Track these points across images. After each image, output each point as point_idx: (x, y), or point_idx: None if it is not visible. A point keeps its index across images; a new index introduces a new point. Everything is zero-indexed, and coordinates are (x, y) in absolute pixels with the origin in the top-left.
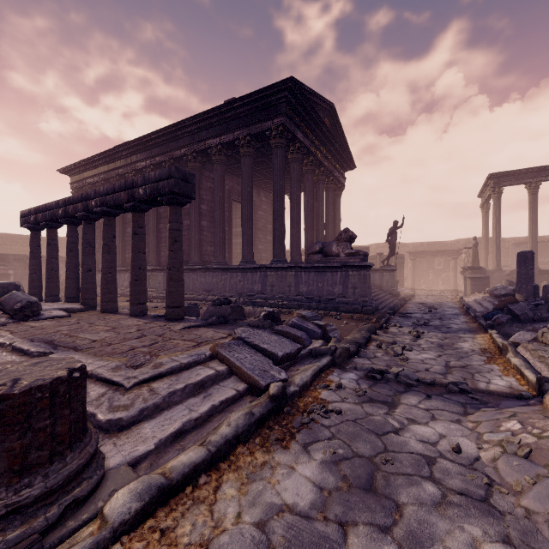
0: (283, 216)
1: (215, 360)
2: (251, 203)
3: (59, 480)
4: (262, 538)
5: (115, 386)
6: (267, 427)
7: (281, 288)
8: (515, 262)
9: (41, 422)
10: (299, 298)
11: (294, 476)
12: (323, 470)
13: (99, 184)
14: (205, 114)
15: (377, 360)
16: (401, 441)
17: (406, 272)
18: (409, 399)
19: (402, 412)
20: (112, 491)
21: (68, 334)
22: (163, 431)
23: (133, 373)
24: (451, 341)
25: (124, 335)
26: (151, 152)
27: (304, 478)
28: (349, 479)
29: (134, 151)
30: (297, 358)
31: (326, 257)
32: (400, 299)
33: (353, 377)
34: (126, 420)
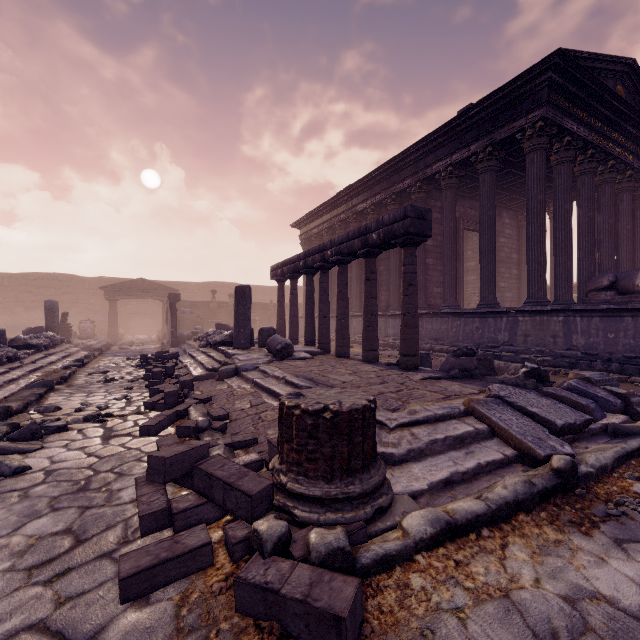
0: (543, 242)
1: (471, 417)
2: (493, 230)
3: (370, 487)
4: (574, 613)
5: (378, 424)
6: (553, 504)
7: (540, 339)
8: None
9: (357, 437)
10: (571, 353)
11: (607, 569)
12: None
13: (322, 233)
14: (432, 135)
15: None
16: None
17: None
18: None
19: None
20: (403, 511)
21: (320, 373)
22: (432, 476)
23: (392, 415)
24: None
25: (367, 380)
26: (371, 191)
27: (624, 576)
28: None
29: (354, 194)
30: (583, 432)
31: (622, 295)
32: None
33: None
34: (397, 456)
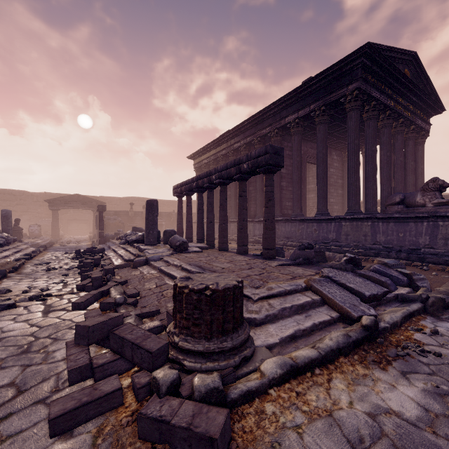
0: (358, 172)
1: (309, 291)
2: (326, 163)
3: (238, 343)
4: (374, 424)
5: (246, 298)
6: (362, 349)
7: (356, 237)
8: None
9: (229, 308)
10: (376, 246)
11: (396, 392)
12: (426, 396)
13: (210, 163)
14: (285, 97)
15: None
16: None
17: None
18: None
19: None
20: (261, 359)
21: (206, 262)
22: (282, 333)
23: (256, 291)
24: None
25: (240, 266)
26: (244, 135)
27: (407, 396)
28: None
29: (232, 136)
30: (382, 300)
31: (408, 208)
32: None
33: None
34: (258, 320)
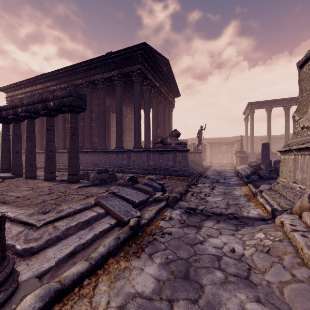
0: (140, 121)
1: (97, 206)
2: (121, 113)
3: None
4: None
5: (30, 226)
6: (128, 245)
7: (139, 163)
8: (261, 148)
9: None
10: (149, 168)
11: (143, 274)
12: (160, 269)
13: (25, 99)
14: (93, 60)
15: (191, 202)
16: (203, 248)
17: (207, 153)
18: (208, 223)
19: (204, 231)
20: (23, 296)
21: (0, 193)
22: (61, 253)
23: (42, 217)
24: (230, 191)
25: (39, 193)
26: (60, 80)
27: (149, 275)
28: (175, 273)
29: (48, 79)
30: (147, 203)
31: (164, 145)
32: (204, 168)
33: (178, 213)
34: (36, 248)
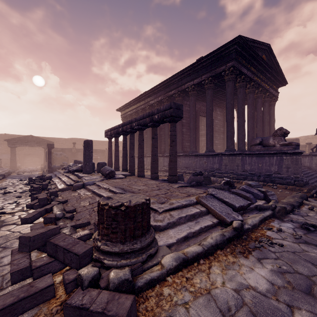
0: (233, 122)
1: (199, 205)
2: (212, 116)
3: (145, 244)
4: (238, 297)
5: (154, 211)
6: (233, 244)
7: (232, 167)
8: None
9: (139, 219)
10: (244, 173)
11: (253, 273)
12: (273, 275)
13: (132, 114)
14: (185, 69)
15: (309, 218)
16: None
17: None
18: None
19: None
20: (163, 255)
21: (128, 185)
22: (178, 235)
23: (161, 206)
24: None
25: (151, 188)
26: (156, 95)
27: (260, 275)
28: (292, 284)
29: (148, 96)
30: (247, 209)
31: (264, 147)
32: None
33: (290, 226)
34: (162, 227)
